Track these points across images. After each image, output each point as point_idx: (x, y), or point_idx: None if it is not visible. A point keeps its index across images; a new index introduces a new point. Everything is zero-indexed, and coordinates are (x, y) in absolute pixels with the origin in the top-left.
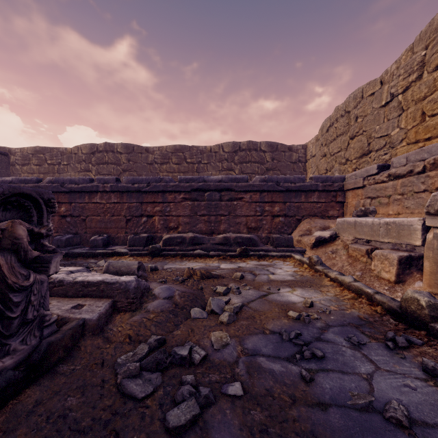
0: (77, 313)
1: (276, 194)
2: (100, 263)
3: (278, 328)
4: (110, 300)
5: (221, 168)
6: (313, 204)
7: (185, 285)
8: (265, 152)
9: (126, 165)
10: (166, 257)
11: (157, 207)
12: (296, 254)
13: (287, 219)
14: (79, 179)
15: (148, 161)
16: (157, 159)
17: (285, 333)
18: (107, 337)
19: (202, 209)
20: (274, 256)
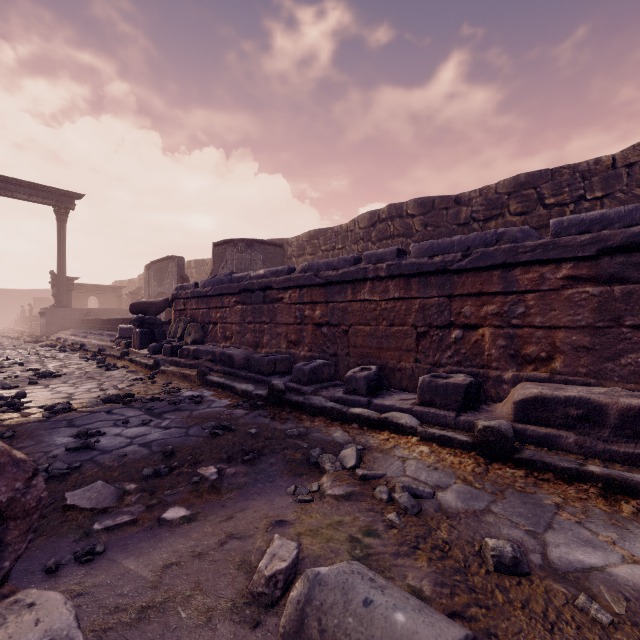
0: None
1: None
2: (346, 457)
3: None
4: None
5: None
6: None
7: None
8: None
9: (421, 234)
10: (537, 474)
11: (489, 304)
12: None
13: None
14: (339, 261)
15: (460, 221)
16: (476, 212)
17: None
18: None
19: None
20: None
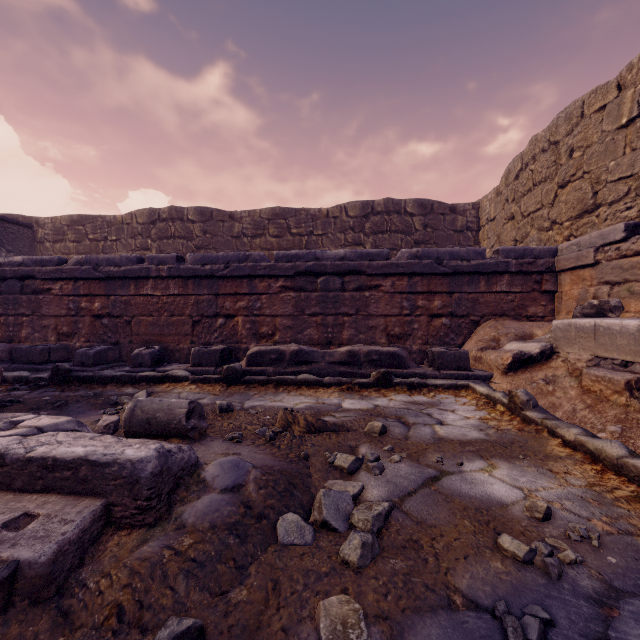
0: (7, 544)
1: (435, 278)
2: (139, 396)
3: (486, 590)
4: (98, 503)
5: (344, 241)
6: (501, 295)
7: (276, 446)
8: (412, 215)
9: (201, 239)
10: (251, 386)
11: (241, 301)
12: (478, 384)
13: (455, 321)
14: (121, 258)
15: (234, 233)
16: (246, 229)
17: (509, 620)
18: (67, 610)
19: (313, 304)
20: (438, 387)
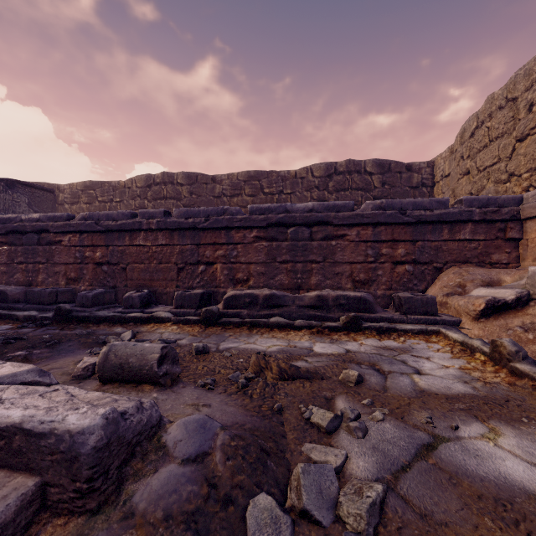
0: None
1: (399, 227)
2: (125, 336)
3: None
4: (30, 483)
5: (310, 198)
6: (464, 243)
7: (248, 396)
8: (371, 174)
9: (188, 199)
10: (227, 327)
11: (219, 250)
12: (450, 330)
13: (418, 267)
14: (118, 214)
15: (215, 194)
16: (225, 190)
17: None
18: None
19: (284, 252)
20: (407, 332)
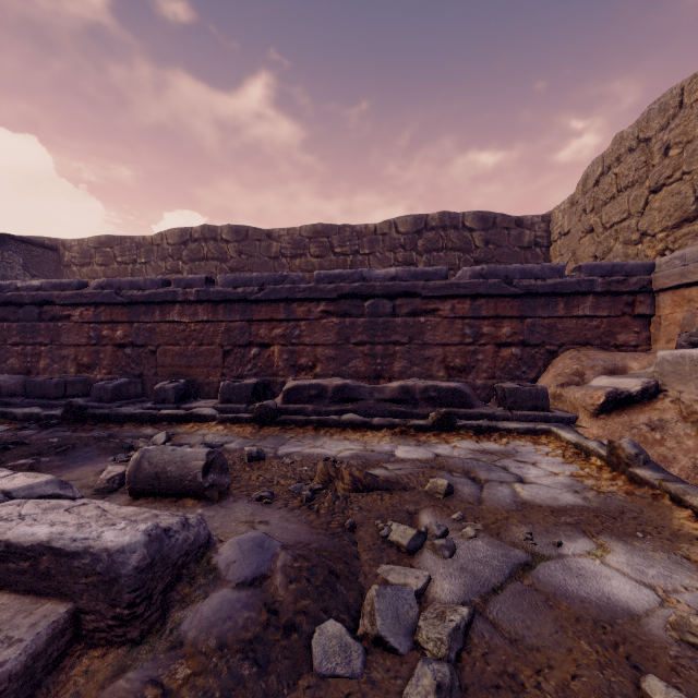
0: None
1: (504, 301)
2: (158, 439)
3: None
4: (62, 609)
5: (393, 261)
6: (583, 320)
7: (314, 511)
8: (472, 230)
9: (236, 261)
10: (287, 427)
11: (277, 328)
12: (563, 429)
13: (528, 351)
14: (145, 281)
15: (271, 254)
16: (285, 249)
17: None
18: None
19: (360, 331)
20: (511, 432)
